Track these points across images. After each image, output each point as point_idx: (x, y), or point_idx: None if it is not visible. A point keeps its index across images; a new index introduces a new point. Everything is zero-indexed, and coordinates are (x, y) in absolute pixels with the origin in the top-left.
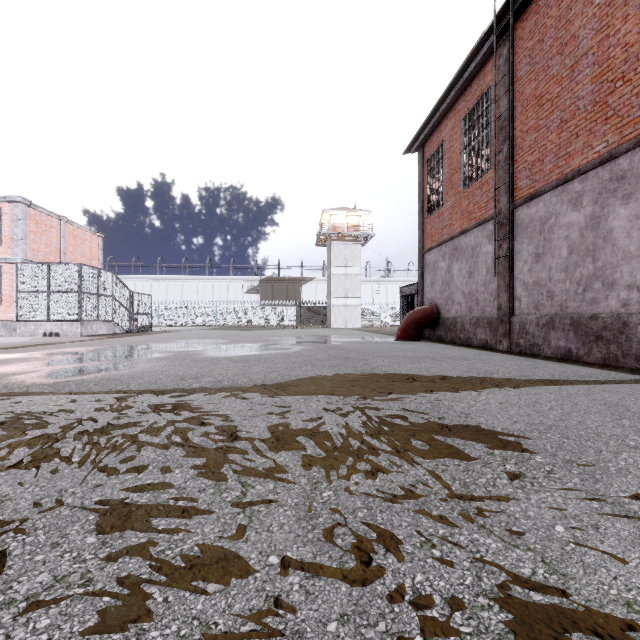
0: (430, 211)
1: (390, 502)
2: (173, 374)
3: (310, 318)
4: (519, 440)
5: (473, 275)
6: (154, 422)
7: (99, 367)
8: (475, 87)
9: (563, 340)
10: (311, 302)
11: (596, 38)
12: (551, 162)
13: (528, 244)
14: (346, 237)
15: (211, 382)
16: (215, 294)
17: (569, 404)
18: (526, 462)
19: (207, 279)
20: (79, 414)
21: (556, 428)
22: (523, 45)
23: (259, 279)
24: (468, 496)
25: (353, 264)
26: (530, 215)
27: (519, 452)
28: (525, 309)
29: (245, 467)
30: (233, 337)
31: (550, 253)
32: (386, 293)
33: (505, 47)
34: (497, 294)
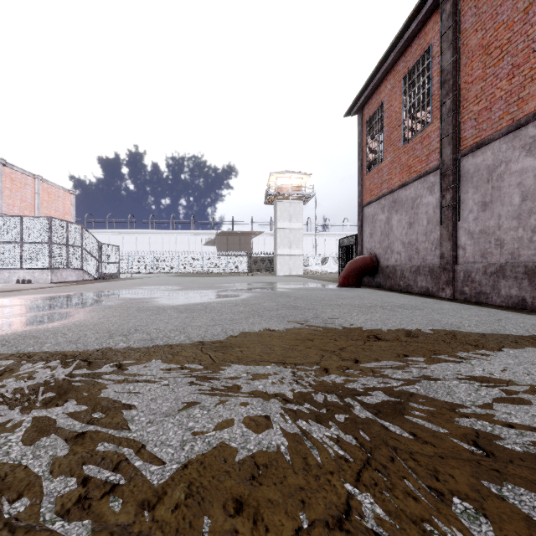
0: (369, 168)
1: None
2: (104, 329)
3: (259, 266)
4: None
5: (413, 225)
6: (5, 431)
7: (31, 319)
8: (415, 47)
9: (515, 289)
10: (260, 252)
11: None
12: (500, 109)
13: (474, 193)
14: (290, 196)
15: (141, 340)
16: (178, 246)
17: None
18: None
19: (171, 233)
20: None
21: None
22: None
23: (215, 233)
24: None
25: (296, 220)
26: (476, 164)
27: None
28: (470, 257)
29: None
30: (189, 284)
31: (499, 201)
32: (324, 245)
33: (448, 2)
34: (439, 243)
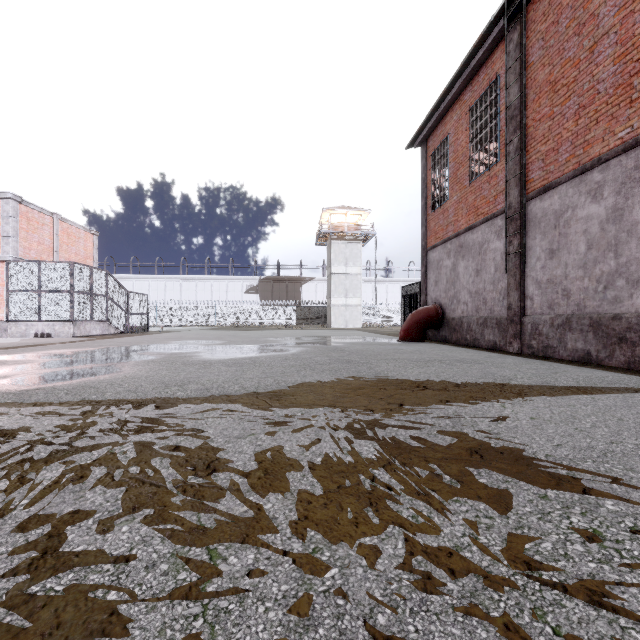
0: (434, 207)
1: (424, 591)
2: (157, 380)
3: (310, 318)
4: (573, 474)
5: (480, 273)
6: (117, 446)
7: (79, 372)
8: (482, 76)
9: (581, 342)
10: (311, 302)
11: (619, 15)
12: (567, 151)
13: (541, 239)
14: (346, 236)
15: (198, 390)
16: (214, 294)
17: (613, 420)
18: (596, 511)
19: (206, 279)
20: (30, 434)
21: (612, 455)
22: (535, 28)
23: (258, 279)
24: (537, 580)
25: (353, 263)
26: (543, 209)
27: (580, 494)
28: (538, 309)
29: (218, 521)
30: (230, 338)
31: (566, 249)
32: (387, 293)
33: (516, 31)
34: (507, 293)
